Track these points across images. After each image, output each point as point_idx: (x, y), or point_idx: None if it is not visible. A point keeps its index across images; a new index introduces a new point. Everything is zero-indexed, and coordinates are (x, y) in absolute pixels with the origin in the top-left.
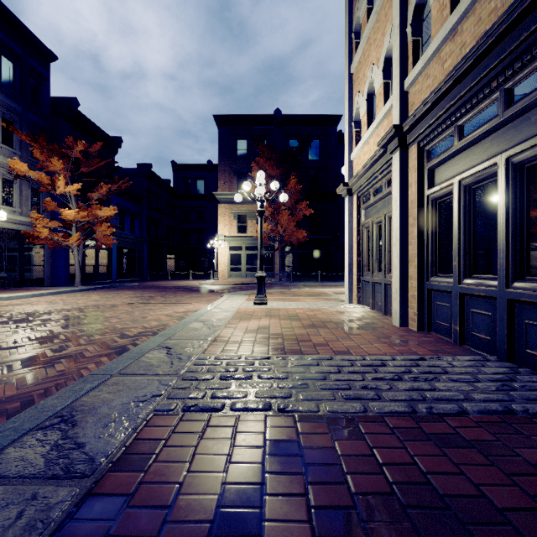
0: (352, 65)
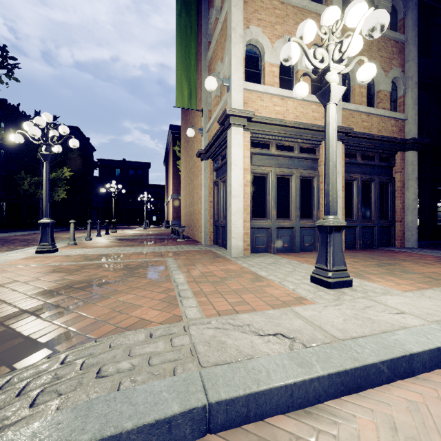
0: None
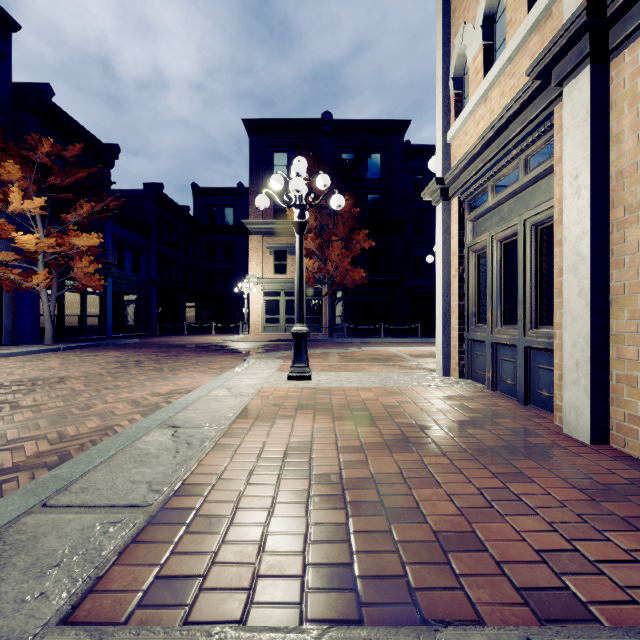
0: None
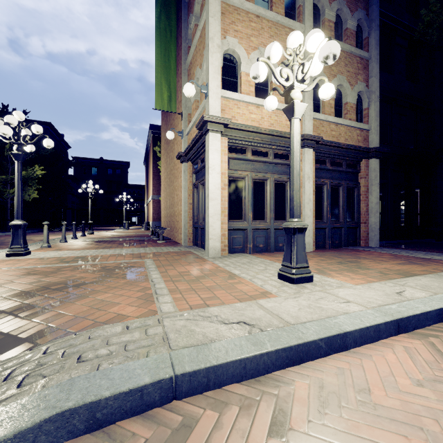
0: None
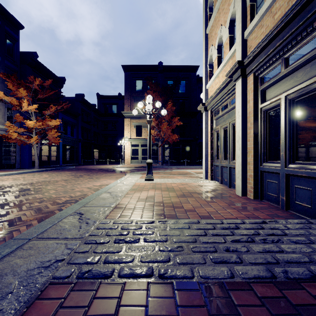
0: (208, 28)
